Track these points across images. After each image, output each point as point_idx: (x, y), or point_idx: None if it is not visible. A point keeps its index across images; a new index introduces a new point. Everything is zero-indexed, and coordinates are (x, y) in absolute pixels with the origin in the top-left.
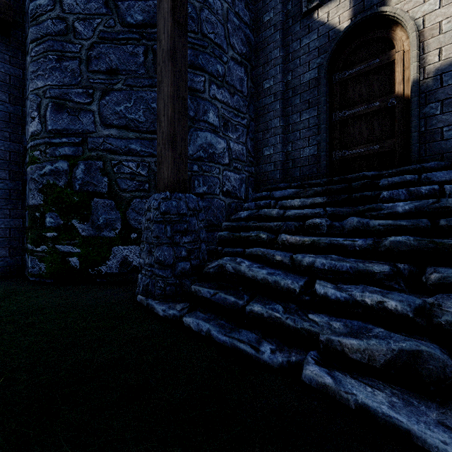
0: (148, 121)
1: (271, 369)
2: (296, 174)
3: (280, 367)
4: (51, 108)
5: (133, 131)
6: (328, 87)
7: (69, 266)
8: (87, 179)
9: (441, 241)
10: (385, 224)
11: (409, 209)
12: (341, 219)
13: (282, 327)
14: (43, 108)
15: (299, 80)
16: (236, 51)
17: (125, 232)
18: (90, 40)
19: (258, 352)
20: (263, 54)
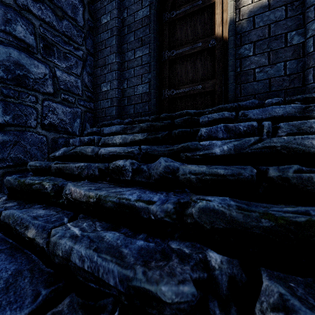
0: None
1: None
2: (131, 111)
3: None
4: None
5: None
6: (158, 26)
7: None
8: None
9: (282, 215)
10: (197, 172)
11: (227, 149)
12: (156, 160)
13: None
14: None
15: (133, 18)
16: None
17: None
18: None
19: None
20: None
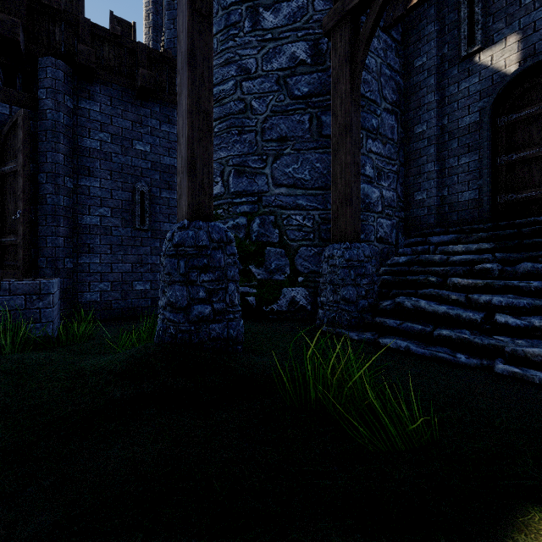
0: (313, 179)
1: (469, 366)
2: (454, 218)
3: (475, 366)
4: (234, 174)
5: (299, 189)
6: (491, 130)
7: (247, 304)
8: (261, 231)
9: None
10: None
11: None
12: (512, 264)
13: (470, 345)
14: (226, 174)
15: (456, 124)
16: (387, 101)
17: (293, 275)
18: (264, 114)
19: (456, 357)
20: (415, 99)
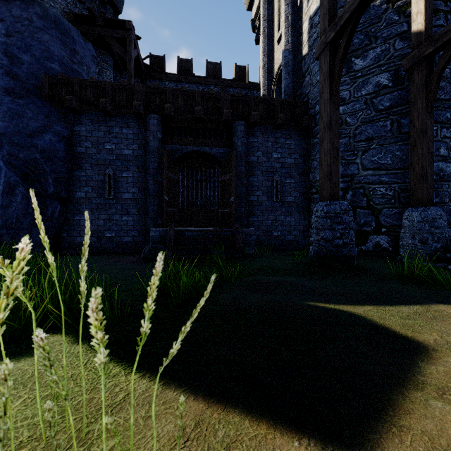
0: (393, 163)
1: None
2: None
3: None
4: None
5: (382, 170)
6: None
7: None
8: (353, 199)
9: None
10: None
11: None
12: None
13: None
14: None
15: None
16: None
17: (377, 227)
18: (355, 125)
19: None
20: None
